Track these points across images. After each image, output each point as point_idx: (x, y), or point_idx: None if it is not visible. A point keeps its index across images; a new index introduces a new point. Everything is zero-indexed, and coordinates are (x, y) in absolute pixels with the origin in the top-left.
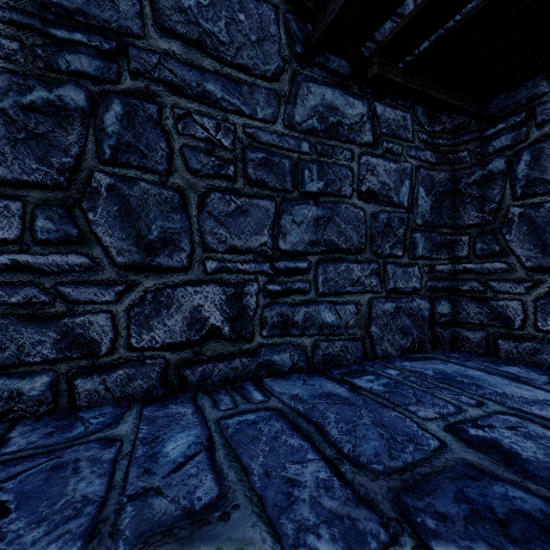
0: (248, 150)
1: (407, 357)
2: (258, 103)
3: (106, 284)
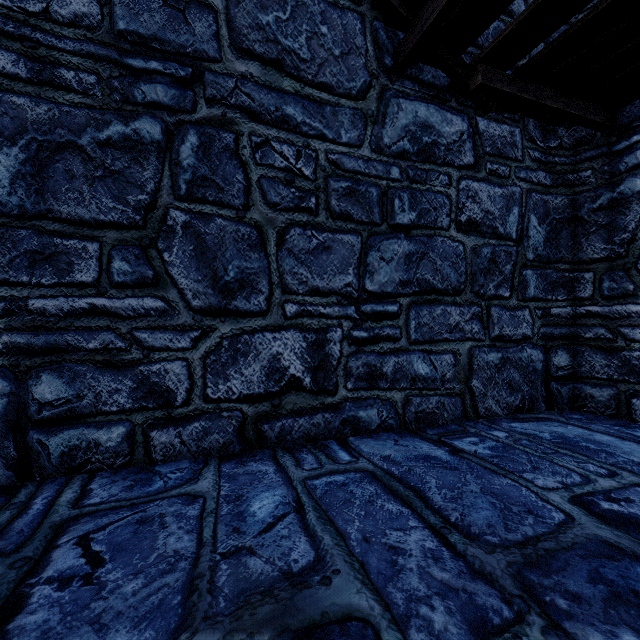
0: (331, 179)
1: (516, 418)
2: (342, 125)
3: (181, 330)
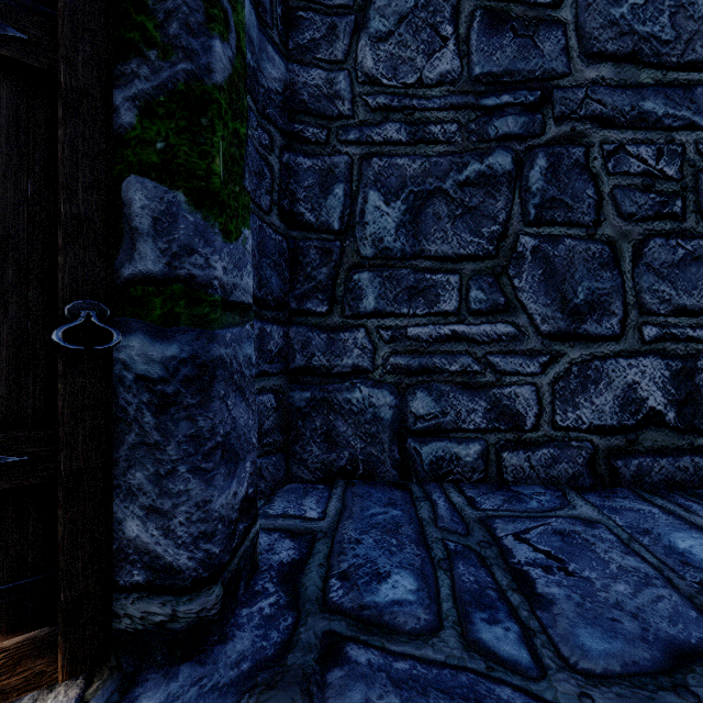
0: (702, 174)
1: None
2: None
3: (530, 355)
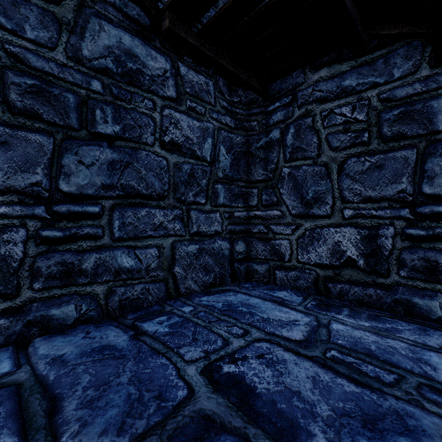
0: (10, 72)
1: (208, 292)
2: (26, 20)
3: None
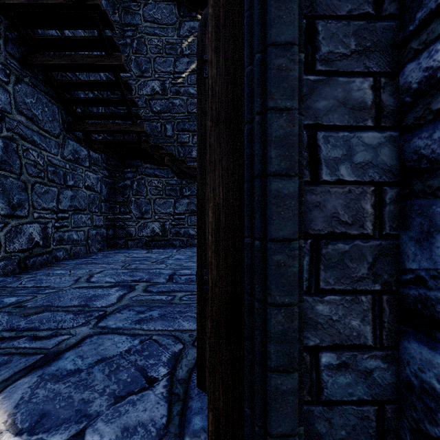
0: (49, 166)
1: (101, 251)
2: (52, 147)
3: None
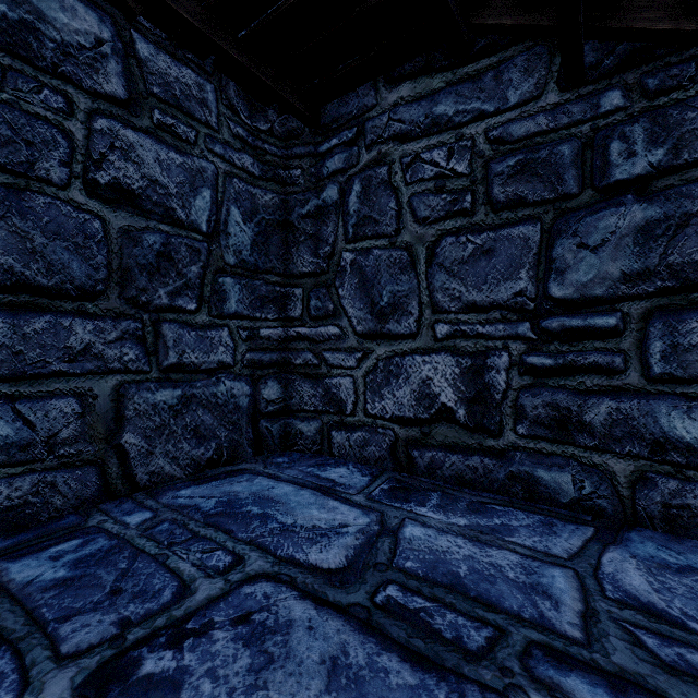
0: None
1: (201, 477)
2: None
3: None
